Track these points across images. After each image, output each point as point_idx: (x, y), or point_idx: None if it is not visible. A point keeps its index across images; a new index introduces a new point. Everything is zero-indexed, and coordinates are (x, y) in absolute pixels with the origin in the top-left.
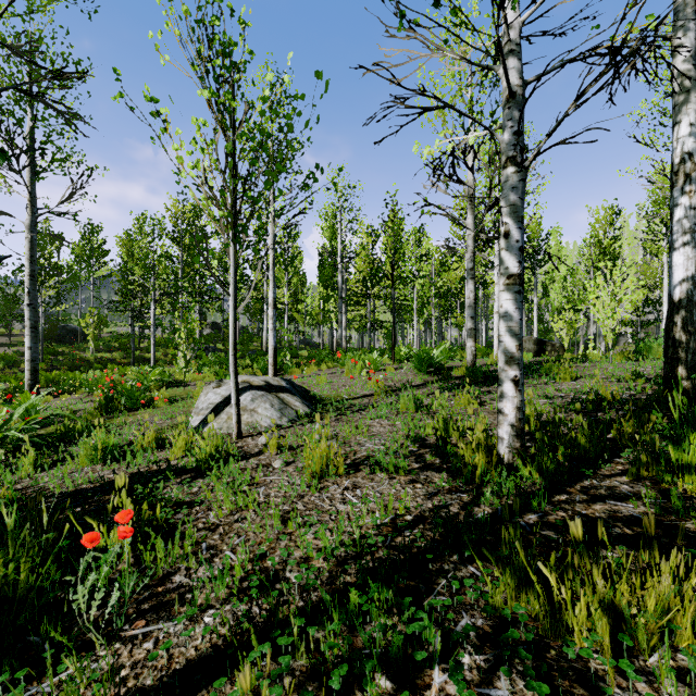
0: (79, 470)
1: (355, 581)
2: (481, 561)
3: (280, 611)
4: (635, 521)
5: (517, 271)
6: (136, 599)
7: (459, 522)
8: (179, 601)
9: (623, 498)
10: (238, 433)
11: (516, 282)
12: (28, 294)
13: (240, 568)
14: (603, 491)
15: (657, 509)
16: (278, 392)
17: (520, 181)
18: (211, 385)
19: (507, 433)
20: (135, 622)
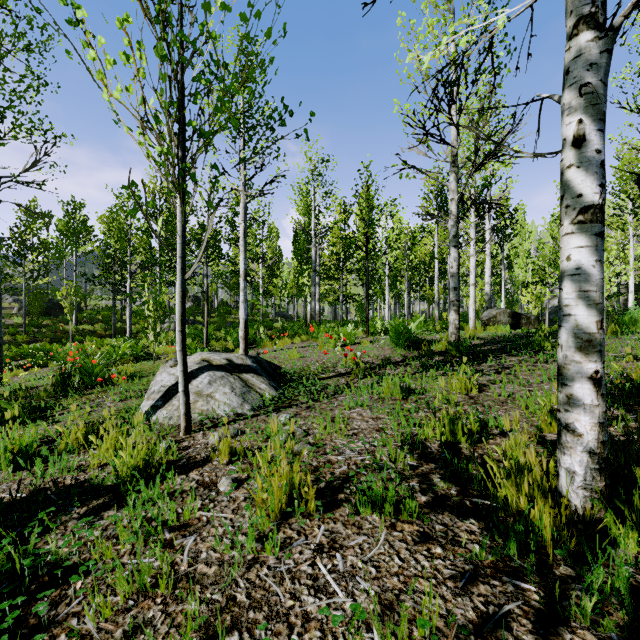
0: None
1: None
2: None
3: None
4: None
5: (597, 200)
6: None
7: None
8: None
9: None
10: (187, 427)
11: (596, 217)
12: None
13: None
14: None
15: None
16: (242, 372)
17: (603, 52)
18: (168, 363)
19: (581, 464)
20: None
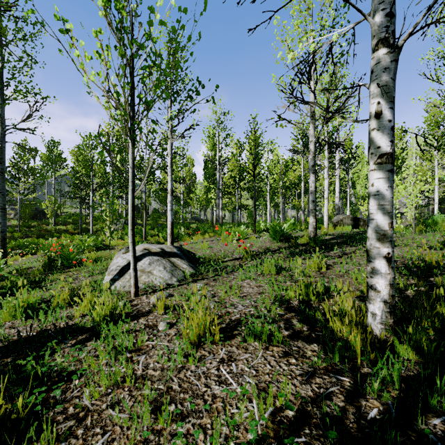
0: None
1: None
2: None
3: None
4: None
5: (389, 150)
6: None
7: (360, 442)
8: None
9: None
10: (135, 292)
11: (388, 160)
12: None
13: None
14: None
15: None
16: (170, 257)
17: (392, 61)
18: (121, 251)
19: (379, 309)
20: None
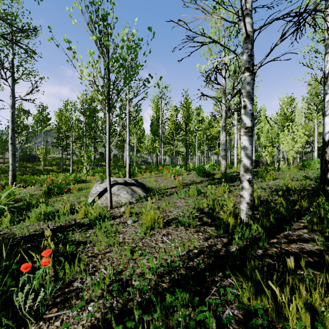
0: (31, 225)
1: (168, 286)
2: (234, 276)
3: (128, 304)
4: (314, 254)
5: (250, 125)
6: (53, 296)
7: (222, 254)
8: (76, 297)
9: (306, 241)
10: (111, 206)
11: (249, 130)
12: (11, 138)
13: (108, 278)
14: (295, 237)
15: (324, 247)
16: (131, 185)
17: (251, 79)
18: (98, 182)
19: (245, 207)
20: (51, 309)
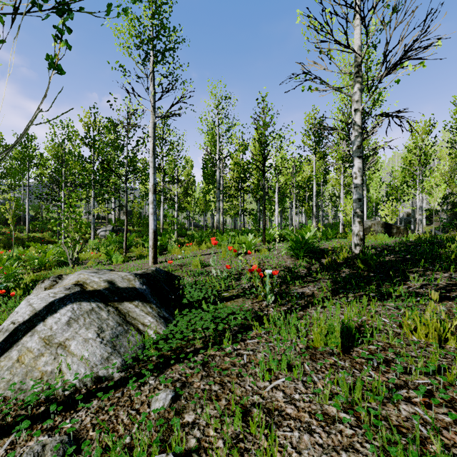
0: None
1: None
2: None
3: None
4: None
5: None
6: None
7: None
8: None
9: None
10: None
11: None
12: None
13: None
14: None
15: None
16: (123, 299)
17: None
18: (44, 283)
19: None
20: None
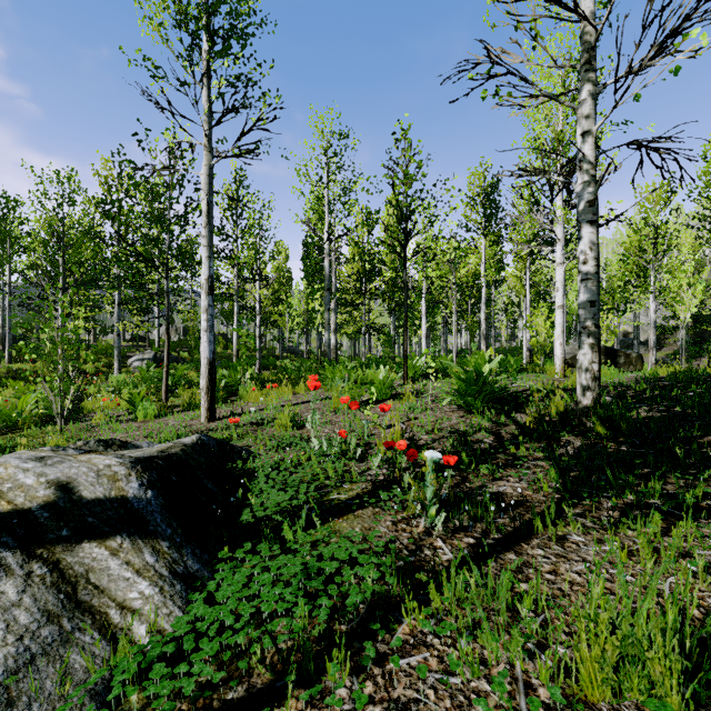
0: None
1: None
2: None
3: None
4: None
5: None
6: None
7: None
8: None
9: None
10: None
11: None
12: None
13: None
14: None
15: None
16: (82, 535)
17: None
18: None
19: None
20: None
